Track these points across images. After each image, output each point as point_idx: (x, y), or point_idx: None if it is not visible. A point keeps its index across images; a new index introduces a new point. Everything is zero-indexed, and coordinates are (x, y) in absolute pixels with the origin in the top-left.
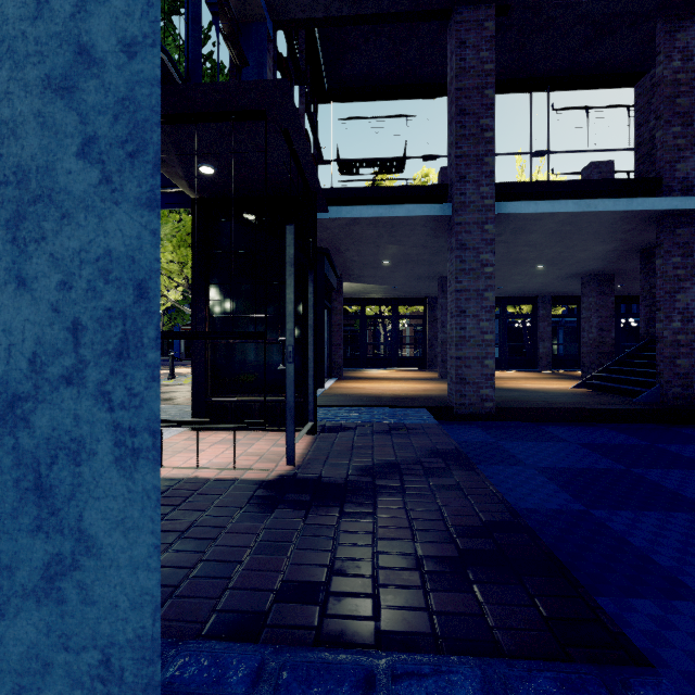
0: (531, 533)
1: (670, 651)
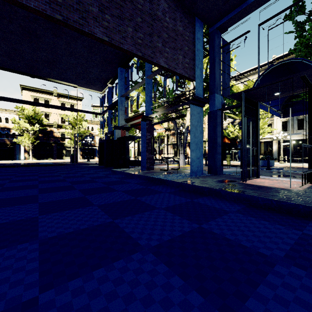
0: (189, 184)
1: (169, 189)
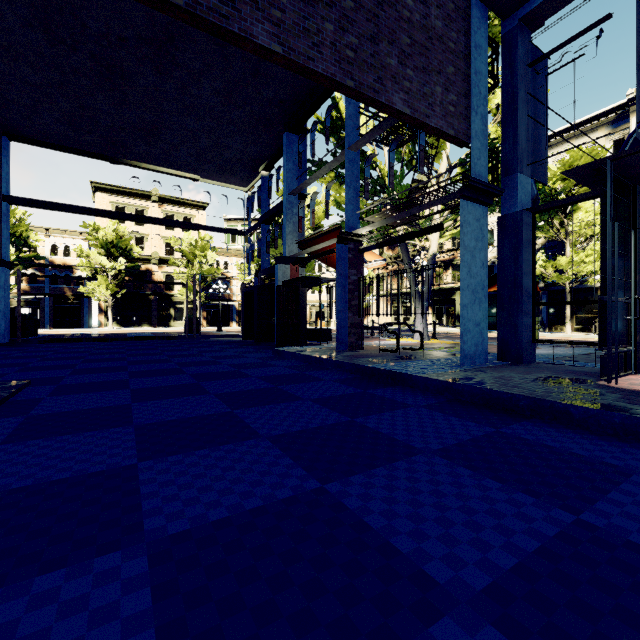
0: (472, 388)
1: (421, 396)
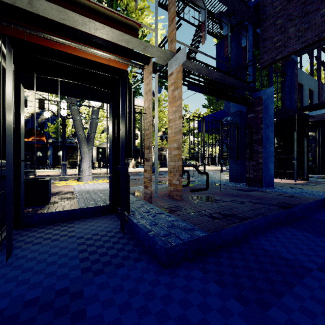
0: None
1: None
